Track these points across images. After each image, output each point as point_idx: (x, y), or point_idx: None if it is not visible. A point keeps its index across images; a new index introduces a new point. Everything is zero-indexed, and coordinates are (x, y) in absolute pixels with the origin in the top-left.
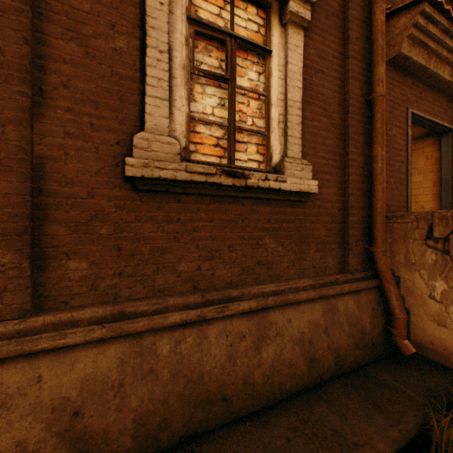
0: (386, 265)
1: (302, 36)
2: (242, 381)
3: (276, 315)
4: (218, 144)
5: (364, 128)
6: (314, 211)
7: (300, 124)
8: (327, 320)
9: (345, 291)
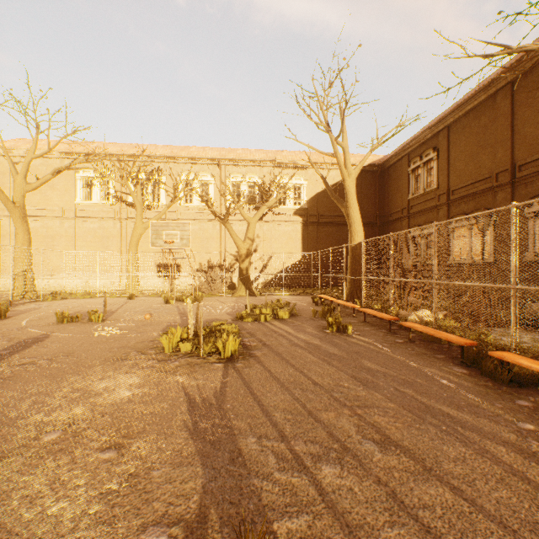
0: None
1: None
2: None
3: None
4: None
5: None
6: None
7: None
8: None
9: None
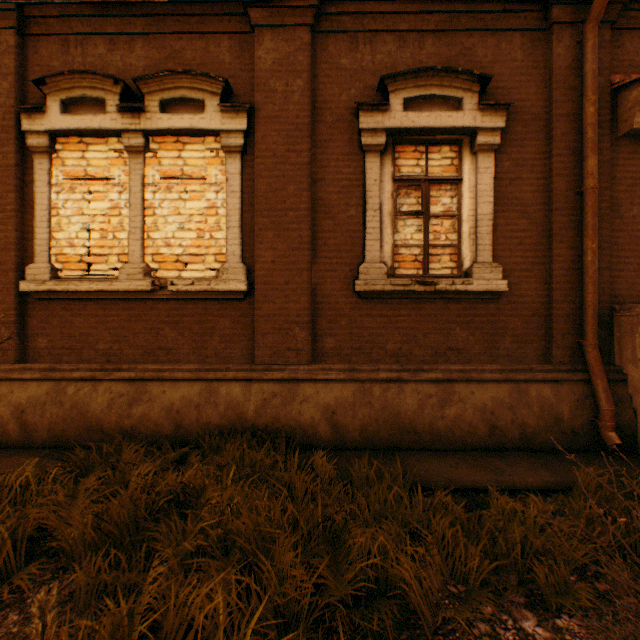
0: (594, 359)
1: (492, 157)
2: (428, 424)
3: (460, 387)
4: (416, 259)
5: (575, 221)
6: (509, 306)
7: (491, 233)
8: (513, 400)
9: (538, 378)
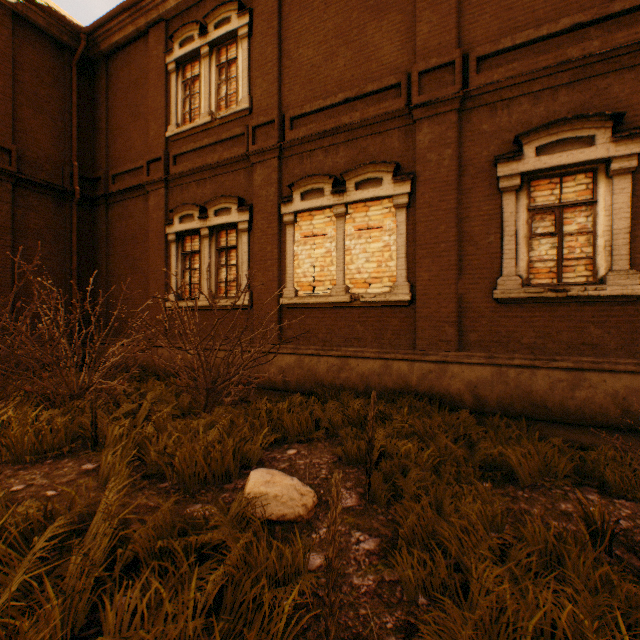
0: None
1: (629, 178)
2: (558, 402)
3: (591, 375)
4: (550, 270)
5: None
6: None
7: (627, 244)
8: None
9: None
